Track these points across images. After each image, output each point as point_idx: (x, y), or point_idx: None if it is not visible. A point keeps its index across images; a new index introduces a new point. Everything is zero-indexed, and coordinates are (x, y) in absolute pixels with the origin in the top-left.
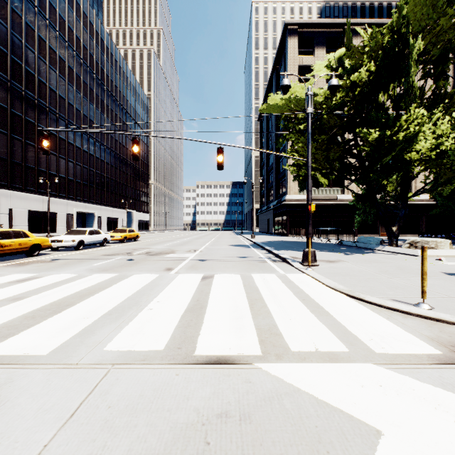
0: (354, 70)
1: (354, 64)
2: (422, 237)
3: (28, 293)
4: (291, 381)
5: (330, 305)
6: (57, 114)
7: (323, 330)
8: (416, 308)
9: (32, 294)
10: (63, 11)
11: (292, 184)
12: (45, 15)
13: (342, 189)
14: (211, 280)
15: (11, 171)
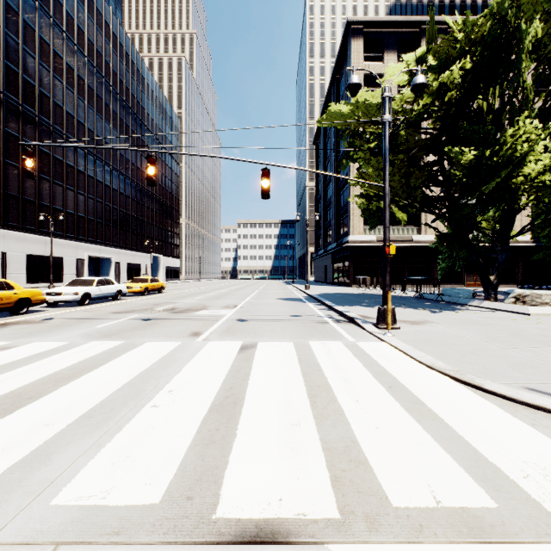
0: (443, 68)
1: (442, 61)
2: (522, 288)
3: None
4: None
5: (434, 398)
6: (64, 134)
7: (438, 454)
8: None
9: None
10: (71, 6)
11: (356, 222)
12: (49, 11)
13: (418, 228)
14: (252, 352)
15: (5, 205)
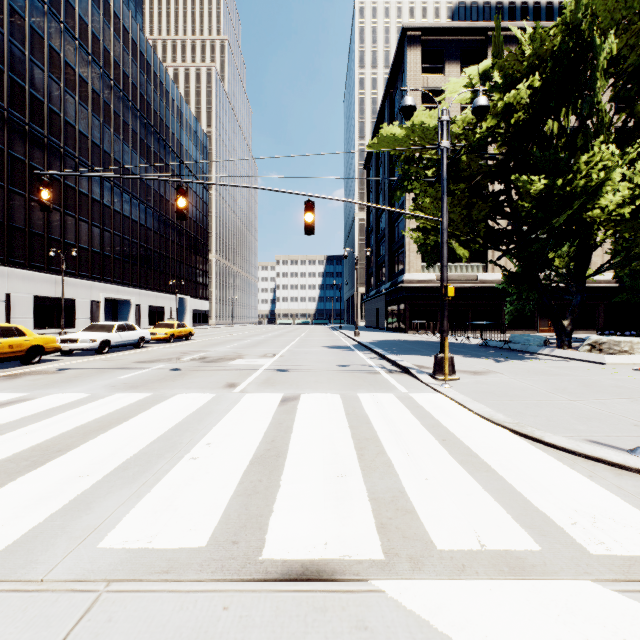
0: (509, 86)
1: (508, 78)
2: (602, 334)
3: (2, 427)
4: (445, 628)
5: (490, 450)
6: (77, 158)
7: (487, 503)
8: (633, 457)
9: (8, 430)
10: (85, 10)
11: (413, 258)
12: (59, 16)
13: (484, 265)
14: (295, 404)
15: (9, 240)
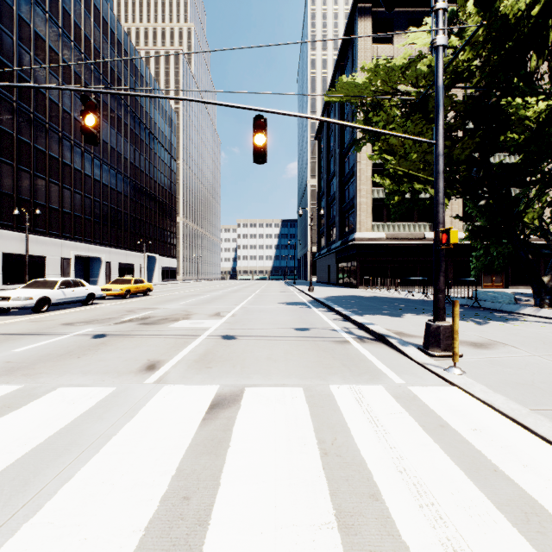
0: None
1: None
2: None
3: None
4: None
5: None
6: (47, 123)
7: None
8: None
9: None
10: None
11: (363, 217)
12: None
13: (431, 224)
14: (231, 417)
15: None
